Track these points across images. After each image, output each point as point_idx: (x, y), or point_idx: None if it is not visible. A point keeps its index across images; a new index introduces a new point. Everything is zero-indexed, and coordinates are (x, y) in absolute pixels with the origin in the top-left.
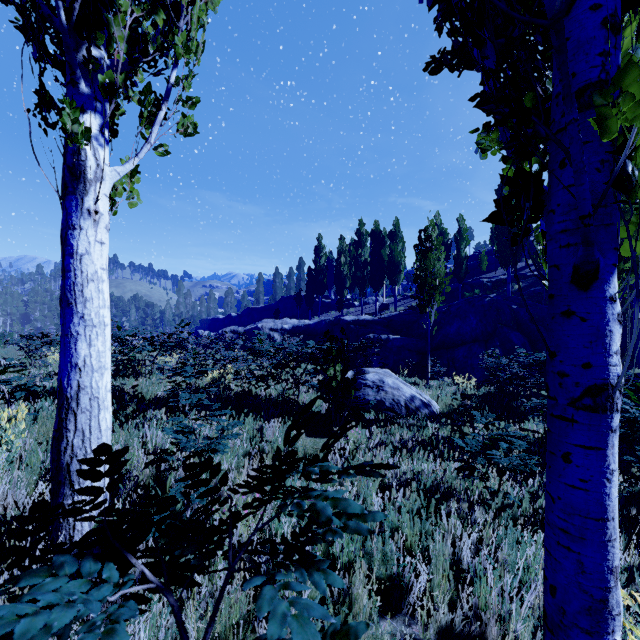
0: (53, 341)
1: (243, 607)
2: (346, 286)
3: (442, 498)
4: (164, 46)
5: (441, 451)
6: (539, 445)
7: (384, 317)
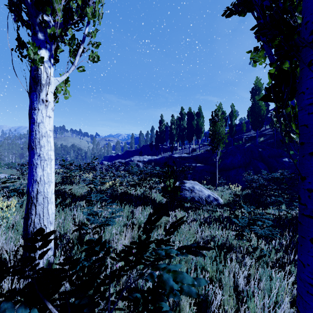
0: None
1: (121, 312)
2: (175, 140)
3: (227, 251)
4: (82, 15)
5: (225, 224)
6: (276, 221)
7: (194, 155)
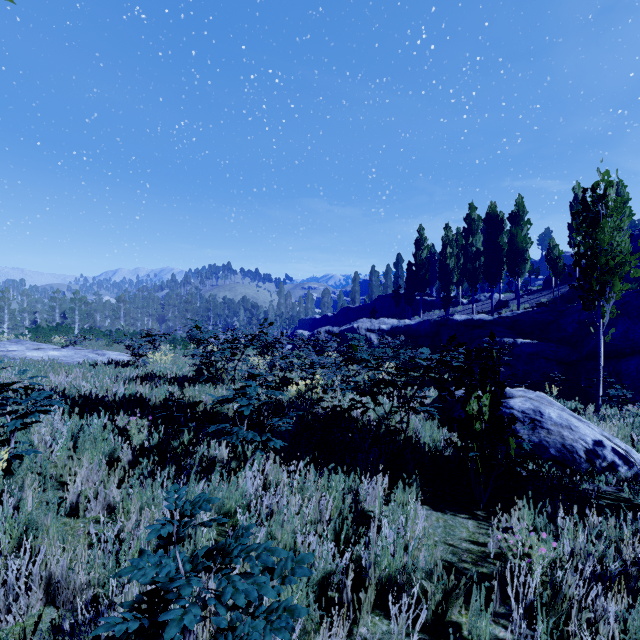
0: (173, 339)
1: None
2: (453, 281)
3: None
4: None
5: None
6: None
7: (506, 316)
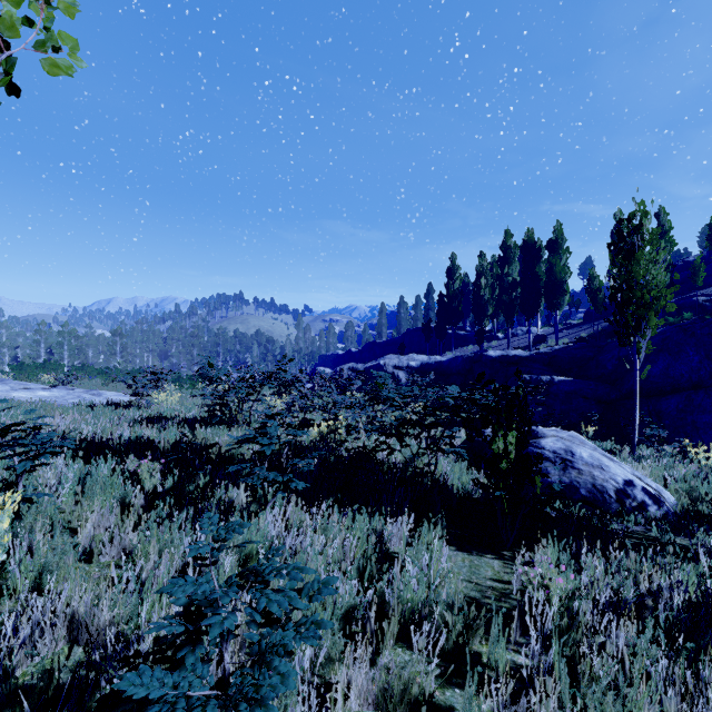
0: (178, 377)
1: None
2: (487, 314)
3: None
4: None
5: None
6: None
7: (543, 352)
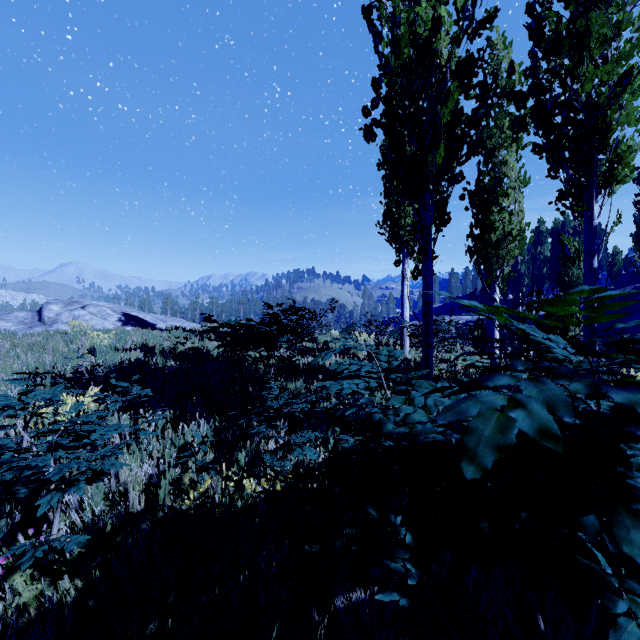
0: None
1: None
2: (523, 284)
3: None
4: None
5: None
6: None
7: None
